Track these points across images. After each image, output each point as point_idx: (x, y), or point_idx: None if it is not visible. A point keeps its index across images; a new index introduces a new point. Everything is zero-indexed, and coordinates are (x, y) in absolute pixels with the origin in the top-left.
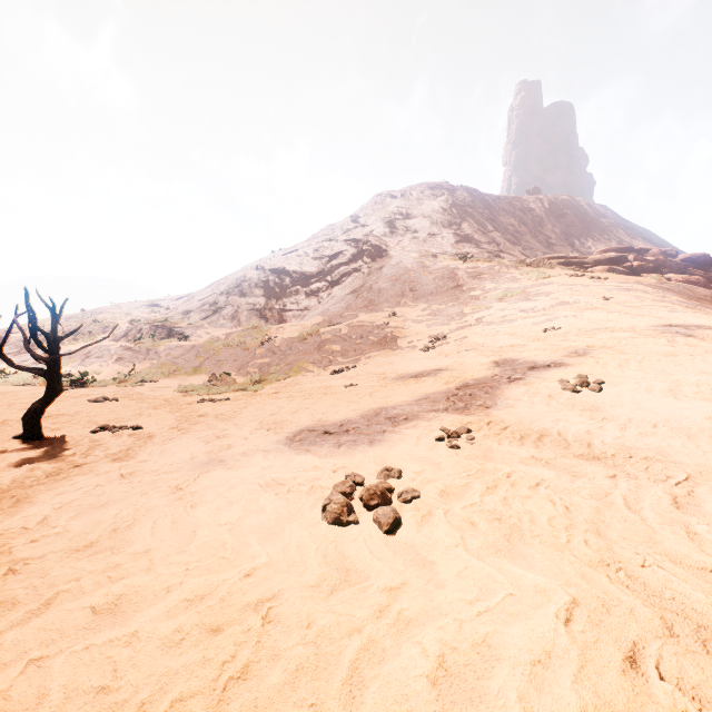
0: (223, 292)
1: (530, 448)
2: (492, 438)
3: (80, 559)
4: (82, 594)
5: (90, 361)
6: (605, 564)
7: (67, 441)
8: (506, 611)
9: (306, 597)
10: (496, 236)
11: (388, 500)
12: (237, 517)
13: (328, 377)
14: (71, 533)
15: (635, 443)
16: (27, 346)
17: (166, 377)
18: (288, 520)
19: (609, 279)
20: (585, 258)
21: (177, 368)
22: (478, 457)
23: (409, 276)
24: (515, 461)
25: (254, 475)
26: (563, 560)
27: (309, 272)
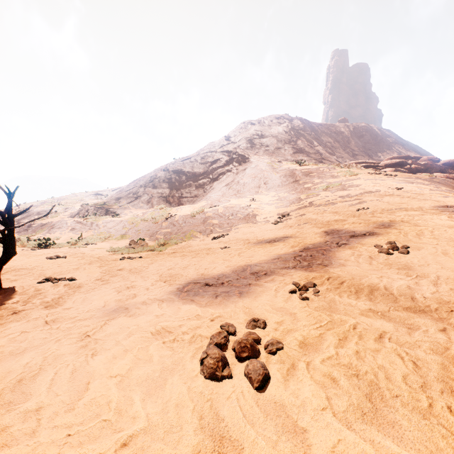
0: (141, 185)
1: (366, 301)
2: (333, 292)
3: None
4: None
5: (54, 230)
6: None
7: (17, 290)
8: None
9: None
10: (320, 149)
11: (257, 351)
12: (127, 368)
13: (210, 242)
14: None
15: (450, 297)
16: None
17: (102, 241)
18: (171, 370)
19: (398, 176)
20: (379, 163)
21: (110, 235)
22: (325, 308)
23: (264, 174)
24: (356, 313)
25: (148, 323)
26: (433, 431)
27: (198, 172)
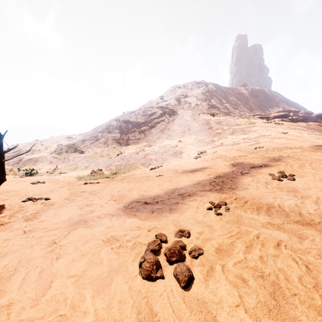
0: (100, 131)
1: (265, 216)
2: (240, 209)
3: None
4: None
5: (37, 163)
6: None
7: (6, 207)
8: None
9: None
10: (227, 105)
11: (183, 256)
12: (82, 270)
13: (148, 171)
14: None
15: None
16: None
17: (72, 171)
18: (116, 271)
19: (283, 124)
20: (269, 115)
21: (77, 167)
22: (234, 222)
23: (187, 123)
24: (258, 225)
25: (101, 232)
26: None
27: (140, 121)
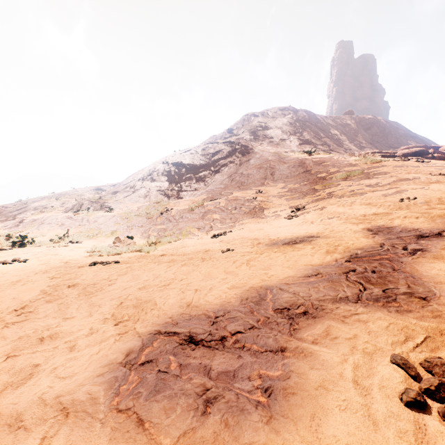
0: (139, 178)
1: None
2: None
3: None
4: None
5: (43, 226)
6: None
7: None
8: None
9: None
10: (327, 140)
11: None
12: None
13: (209, 241)
14: None
15: None
16: None
17: (90, 239)
18: None
19: (431, 162)
20: (395, 153)
21: (99, 232)
22: None
23: (270, 165)
24: None
25: None
26: None
27: (198, 164)
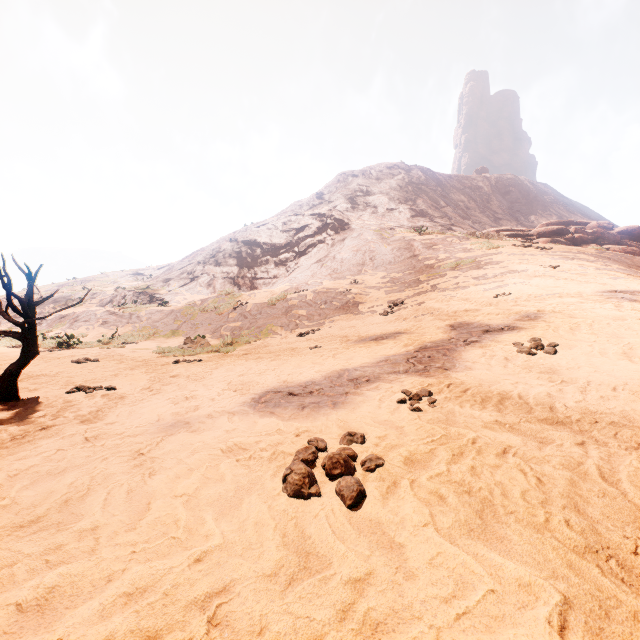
0: (199, 261)
1: (492, 412)
2: (453, 401)
3: (22, 537)
4: (13, 584)
5: (78, 324)
6: (593, 551)
7: (41, 401)
8: (489, 613)
9: (260, 591)
10: (448, 211)
11: (352, 468)
12: (195, 487)
13: (295, 340)
14: (19, 505)
15: (598, 407)
16: (1, 310)
17: (146, 339)
18: (248, 490)
19: (553, 249)
20: (530, 231)
21: (157, 331)
22: (441, 421)
23: (369, 247)
24: (479, 425)
25: (217, 439)
26: (545, 544)
27: (278, 243)
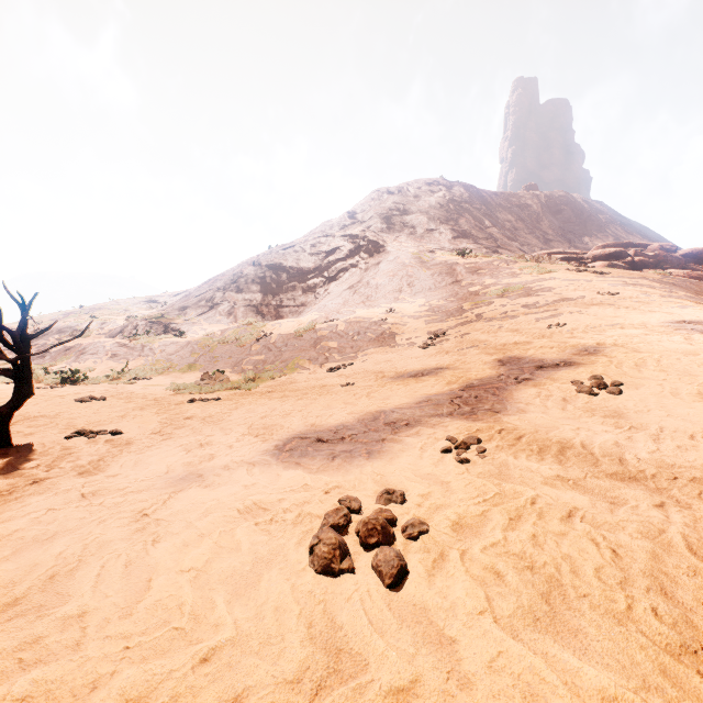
0: (219, 288)
1: (552, 465)
2: (506, 451)
3: None
4: None
5: (85, 357)
6: (691, 651)
7: (35, 449)
8: None
9: None
10: (494, 232)
11: (391, 536)
12: (205, 560)
13: (324, 375)
14: None
15: (675, 459)
16: None
17: (160, 374)
18: (267, 563)
19: (612, 274)
20: (584, 254)
21: (171, 365)
22: (493, 475)
23: (407, 271)
24: (538, 481)
25: (233, 496)
26: (629, 641)
27: (306, 267)
